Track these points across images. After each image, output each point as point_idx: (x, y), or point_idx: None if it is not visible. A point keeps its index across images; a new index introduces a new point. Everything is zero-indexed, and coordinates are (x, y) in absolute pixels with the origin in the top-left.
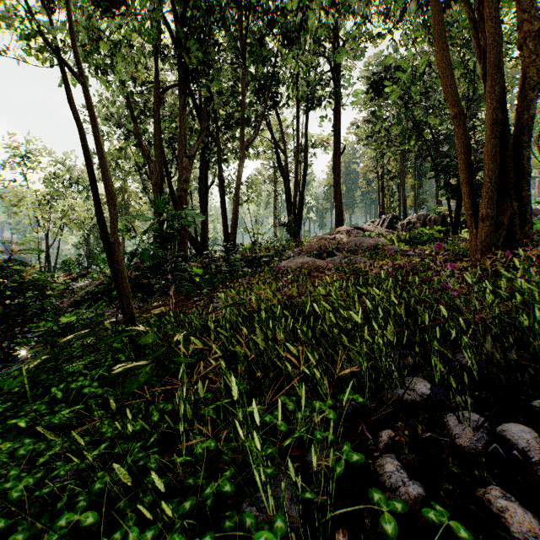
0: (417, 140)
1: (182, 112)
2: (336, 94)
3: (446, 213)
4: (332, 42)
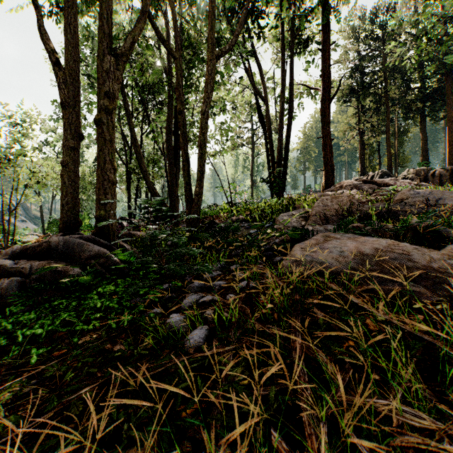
0: None
1: None
2: (325, 31)
3: None
4: None
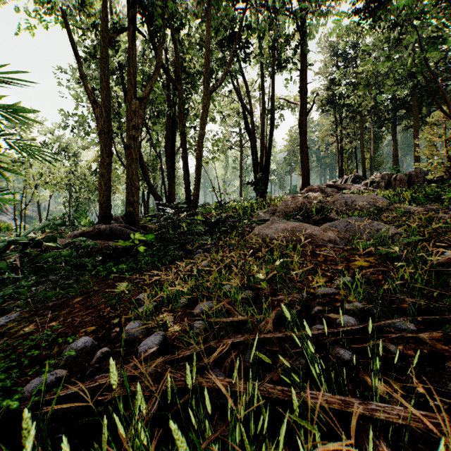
0: (408, 82)
1: (132, 44)
2: (302, 54)
3: (413, 172)
4: (298, 1)
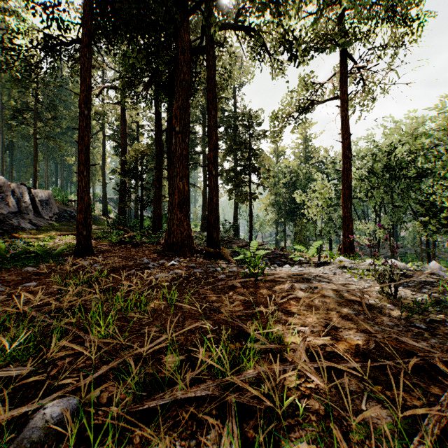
0: None
1: None
2: None
3: None
4: None
